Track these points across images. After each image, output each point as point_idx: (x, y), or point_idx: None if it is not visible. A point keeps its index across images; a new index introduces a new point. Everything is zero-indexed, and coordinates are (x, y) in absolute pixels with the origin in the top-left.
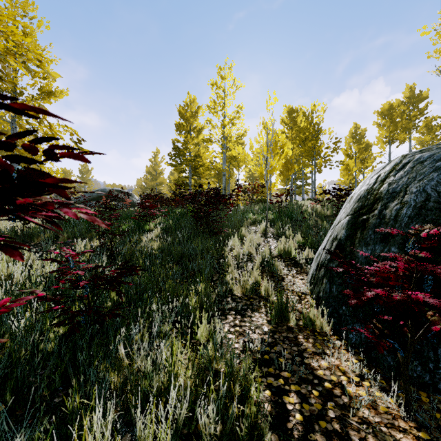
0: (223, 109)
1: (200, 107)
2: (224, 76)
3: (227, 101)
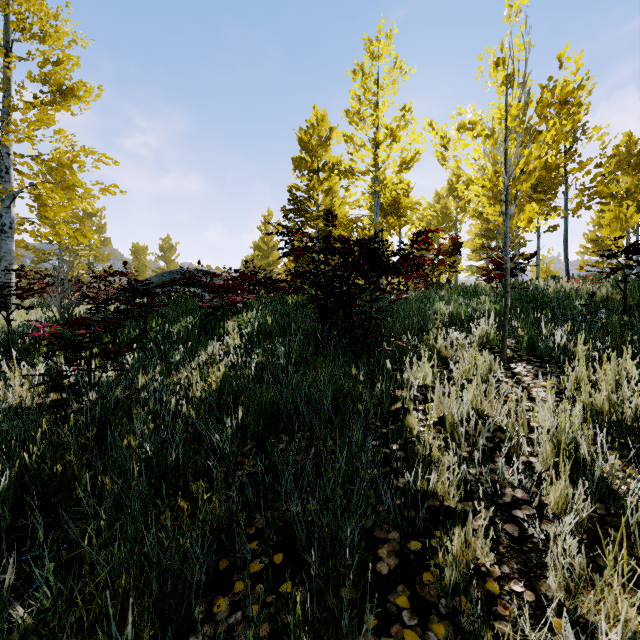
0: (376, 111)
1: (334, 130)
2: (377, 52)
3: (381, 104)
